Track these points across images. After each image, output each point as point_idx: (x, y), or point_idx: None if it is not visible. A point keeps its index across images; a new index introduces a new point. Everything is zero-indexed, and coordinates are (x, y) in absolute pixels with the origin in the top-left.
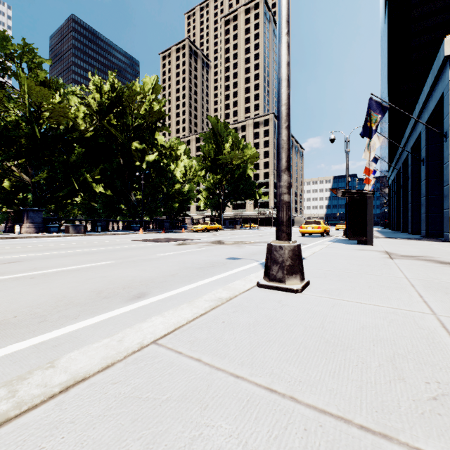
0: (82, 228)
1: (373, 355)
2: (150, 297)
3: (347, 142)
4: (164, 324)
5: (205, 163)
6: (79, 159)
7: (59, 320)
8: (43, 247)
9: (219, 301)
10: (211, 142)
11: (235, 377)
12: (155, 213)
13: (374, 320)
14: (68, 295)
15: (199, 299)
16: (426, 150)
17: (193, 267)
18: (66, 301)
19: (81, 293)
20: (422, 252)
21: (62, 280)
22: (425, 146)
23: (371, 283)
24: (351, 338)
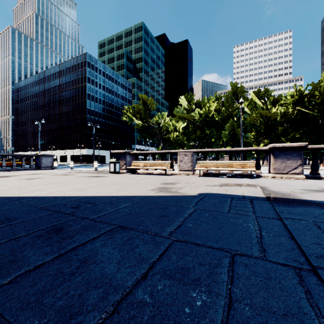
0: None
1: None
2: None
3: None
4: None
5: None
6: (288, 130)
7: None
8: None
9: None
10: None
11: None
12: None
13: None
14: None
15: None
16: None
17: None
18: None
19: None
20: None
21: None
22: None
23: None
24: None
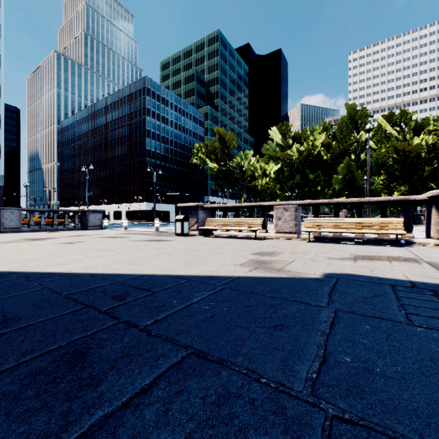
0: None
1: None
2: None
3: None
4: None
5: None
6: None
7: None
8: None
9: None
10: None
11: None
12: None
13: None
14: None
15: None
16: None
17: None
18: None
19: None
20: None
21: None
22: None
23: None
24: None
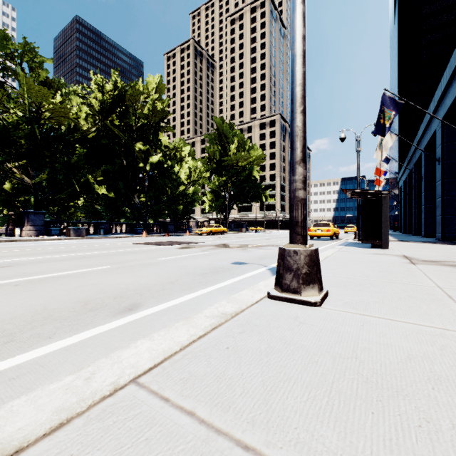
0: (84, 231)
1: (437, 406)
2: (143, 310)
3: (358, 141)
4: (150, 352)
5: (210, 165)
6: (81, 161)
7: (29, 341)
8: (41, 250)
9: (223, 317)
10: (216, 143)
11: (243, 448)
12: (158, 215)
13: (420, 347)
14: (50, 307)
15: (198, 315)
16: (442, 149)
17: (195, 273)
18: (45, 315)
19: (66, 304)
20: (445, 257)
21: (49, 287)
22: (440, 145)
23: (400, 293)
24: (399, 376)
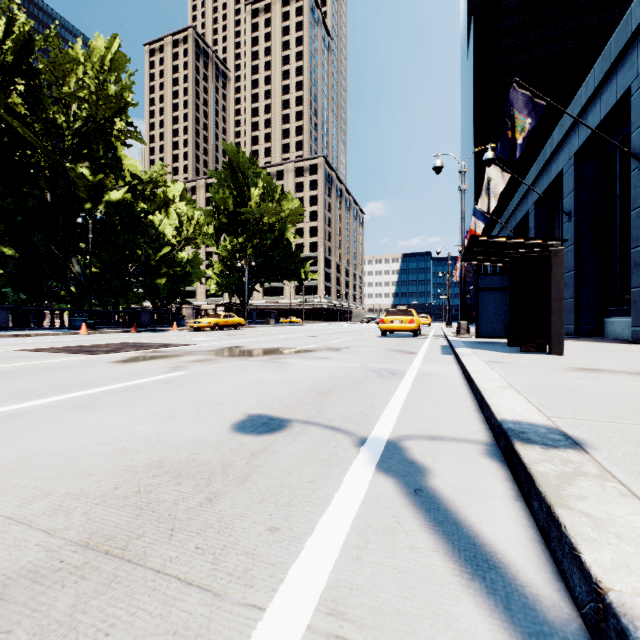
0: None
1: None
2: None
3: (463, 173)
4: None
5: (219, 219)
6: None
7: None
8: None
9: None
10: (228, 185)
11: None
12: (122, 297)
13: None
14: None
15: None
16: (575, 198)
17: None
18: None
19: None
20: None
21: None
22: (573, 191)
23: None
24: None
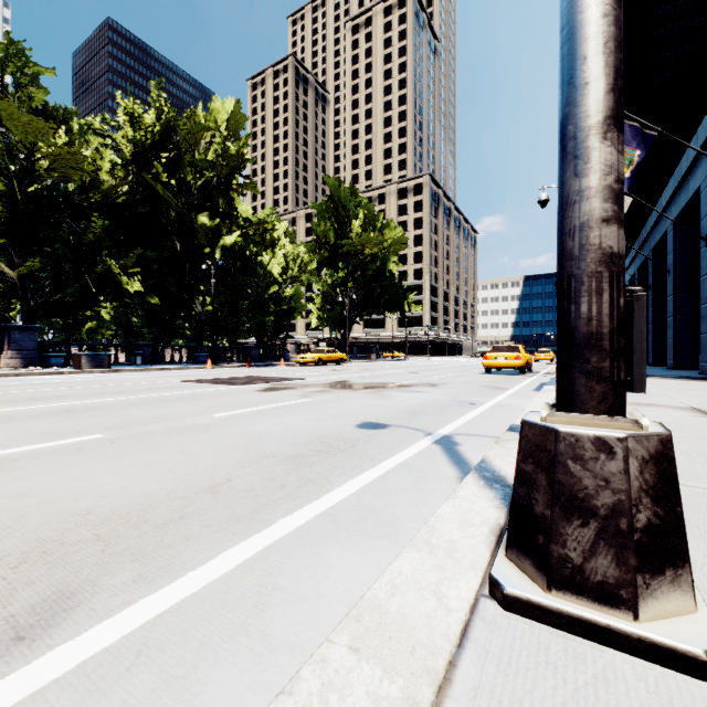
0: (105, 359)
1: None
2: (62, 639)
3: None
4: None
5: (320, 252)
6: (102, 242)
7: None
8: (2, 395)
9: None
10: (329, 218)
11: None
12: (235, 333)
13: None
14: None
15: None
16: None
17: (278, 455)
18: None
19: None
20: None
21: None
22: None
23: None
24: None
